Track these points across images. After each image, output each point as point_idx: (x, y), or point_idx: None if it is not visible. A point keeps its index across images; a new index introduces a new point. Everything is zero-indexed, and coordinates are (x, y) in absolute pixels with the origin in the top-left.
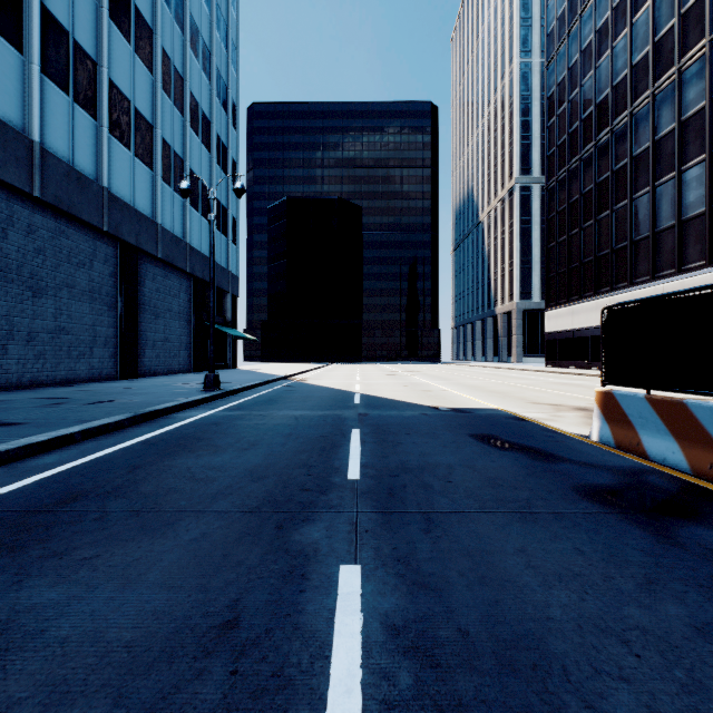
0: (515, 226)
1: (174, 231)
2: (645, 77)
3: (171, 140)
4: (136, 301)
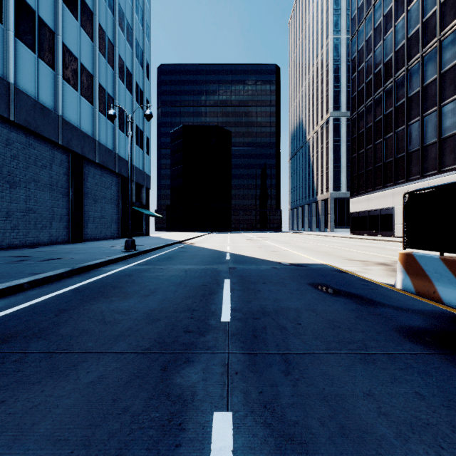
0: (330, 144)
1: (107, 145)
2: (416, 45)
3: (105, 86)
4: (81, 191)
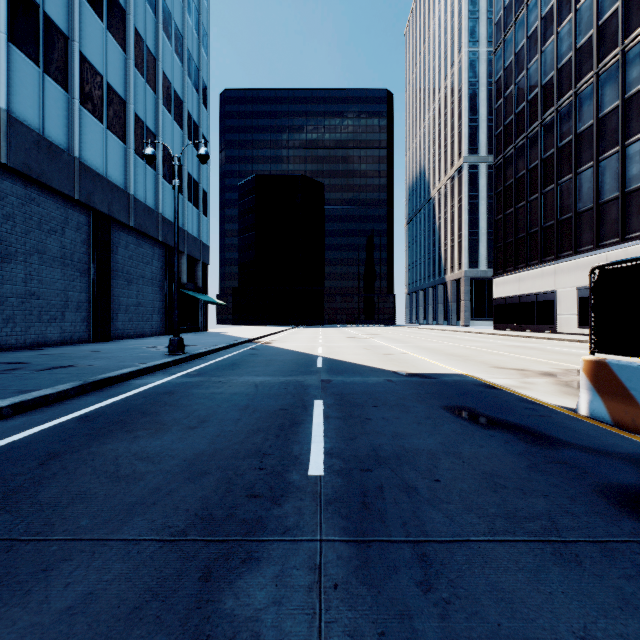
0: (463, 201)
1: (146, 201)
2: (589, 59)
3: (143, 116)
4: (108, 267)
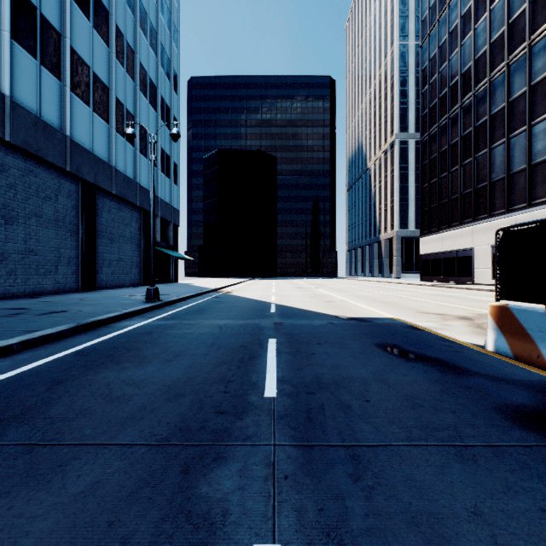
0: (395, 172)
1: (126, 172)
2: (501, 51)
3: (123, 100)
4: (94, 228)
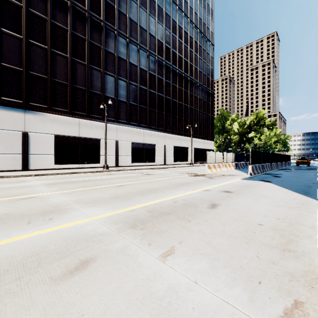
0: None
1: None
2: None
3: None
4: None
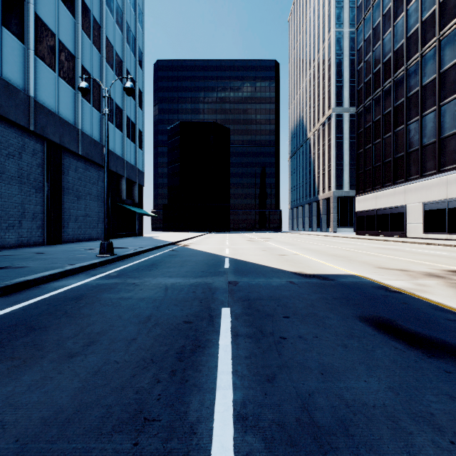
0: (332, 141)
1: (93, 136)
2: (432, 28)
3: (90, 69)
4: (60, 186)
